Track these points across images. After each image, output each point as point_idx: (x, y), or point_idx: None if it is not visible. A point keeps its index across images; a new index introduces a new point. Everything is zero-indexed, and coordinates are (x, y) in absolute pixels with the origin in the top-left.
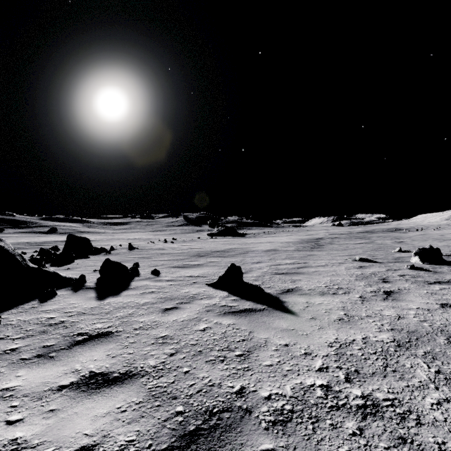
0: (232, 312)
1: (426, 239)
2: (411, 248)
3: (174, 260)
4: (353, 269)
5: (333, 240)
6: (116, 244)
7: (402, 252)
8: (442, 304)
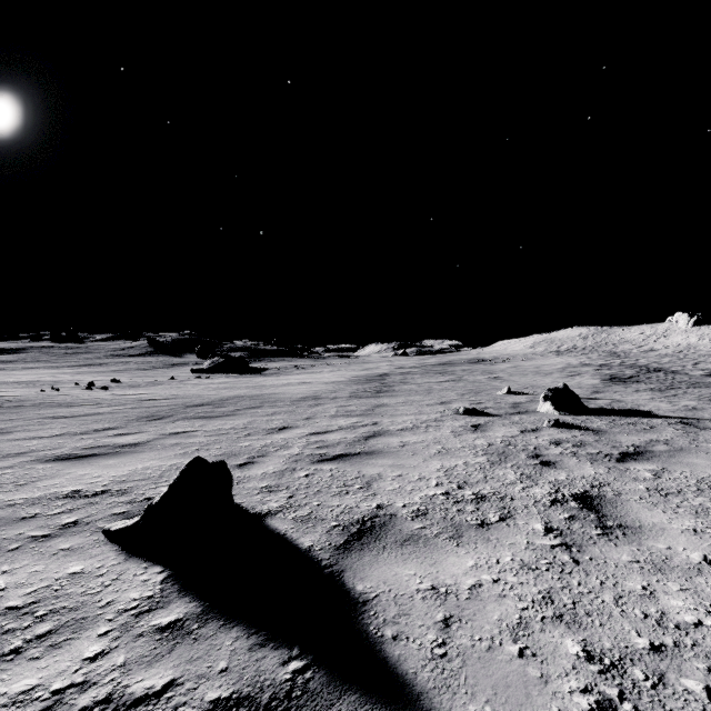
0: None
1: (524, 373)
2: (518, 387)
3: (74, 434)
4: (467, 434)
5: (405, 377)
6: None
7: (512, 394)
8: None
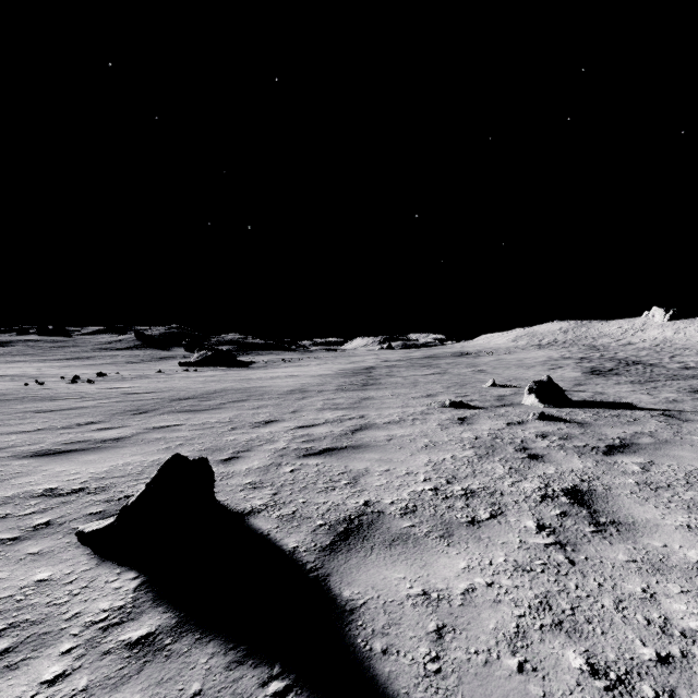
0: None
1: (508, 366)
2: (502, 380)
3: (55, 429)
4: (454, 427)
5: (391, 370)
6: None
7: (496, 387)
8: None
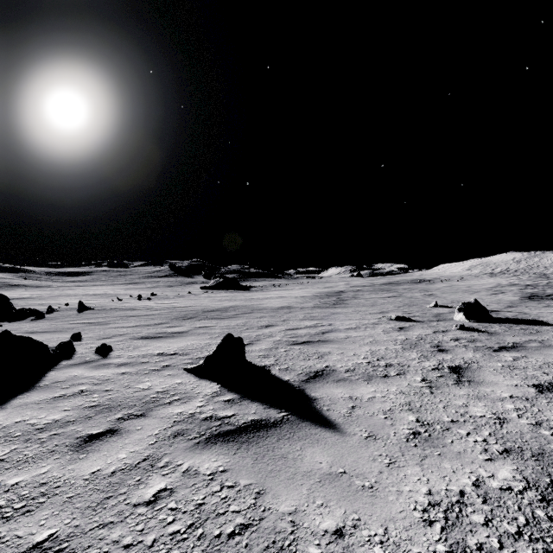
0: (223, 434)
1: (456, 291)
2: (446, 302)
3: (144, 326)
4: (393, 332)
5: (357, 294)
6: (61, 302)
7: (438, 307)
8: (537, 387)
